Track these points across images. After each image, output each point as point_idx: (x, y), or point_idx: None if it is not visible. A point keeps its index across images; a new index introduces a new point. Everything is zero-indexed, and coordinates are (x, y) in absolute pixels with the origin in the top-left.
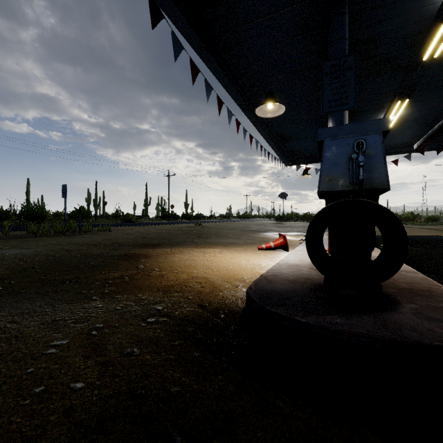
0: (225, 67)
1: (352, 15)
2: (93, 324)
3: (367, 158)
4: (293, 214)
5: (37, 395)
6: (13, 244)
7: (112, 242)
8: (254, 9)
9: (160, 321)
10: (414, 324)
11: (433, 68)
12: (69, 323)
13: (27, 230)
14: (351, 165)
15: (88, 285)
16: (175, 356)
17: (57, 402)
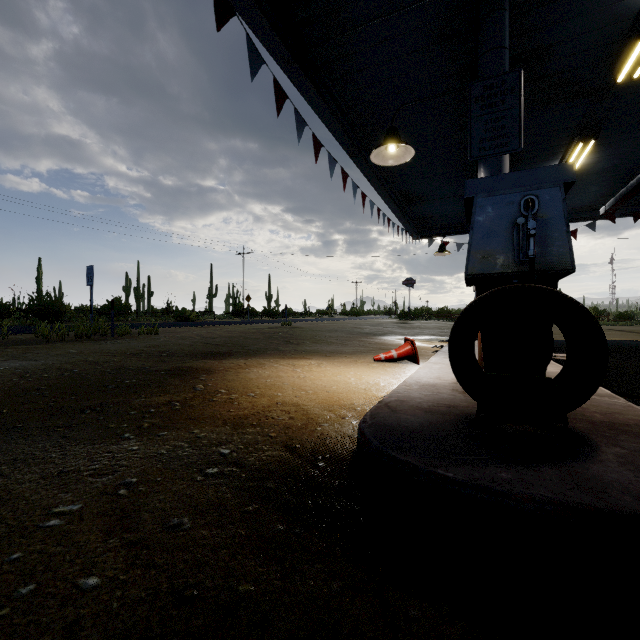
0: (326, 92)
1: (514, 14)
2: (121, 478)
3: (541, 223)
4: (424, 309)
5: (22, 600)
6: (13, 353)
7: (159, 350)
8: (368, 4)
9: (226, 473)
10: (624, 481)
11: (632, 95)
12: (85, 476)
13: (35, 332)
14: (516, 235)
15: (119, 416)
16: (247, 530)
17: (53, 612)
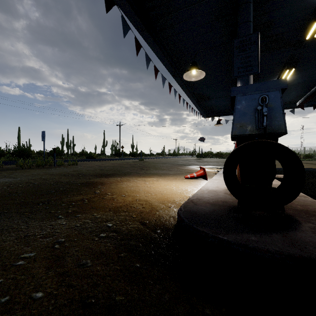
0: (161, 44)
1: (255, 5)
2: (56, 239)
3: (269, 109)
4: (209, 152)
5: (1, 305)
6: (4, 175)
7: (77, 173)
8: (182, 0)
9: (110, 236)
10: (315, 241)
11: (313, 46)
12: (38, 238)
13: (16, 164)
14: (257, 115)
15: (57, 206)
16: (120, 266)
17: (18, 312)
